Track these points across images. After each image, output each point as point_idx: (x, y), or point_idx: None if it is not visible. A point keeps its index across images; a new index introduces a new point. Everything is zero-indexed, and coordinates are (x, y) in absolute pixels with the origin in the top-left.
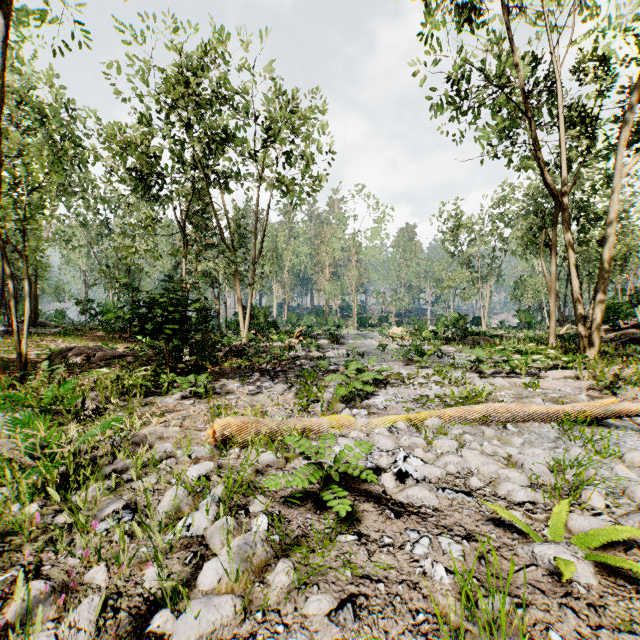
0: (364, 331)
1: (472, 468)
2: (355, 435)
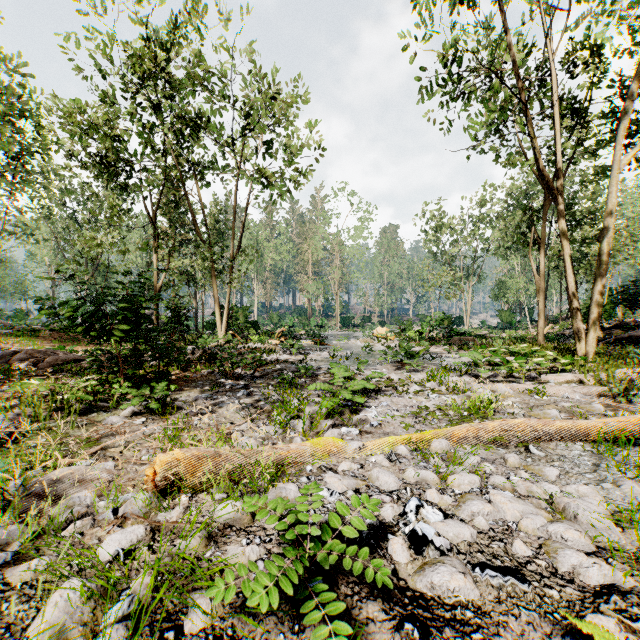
0: (347, 331)
1: (509, 522)
2: (346, 467)
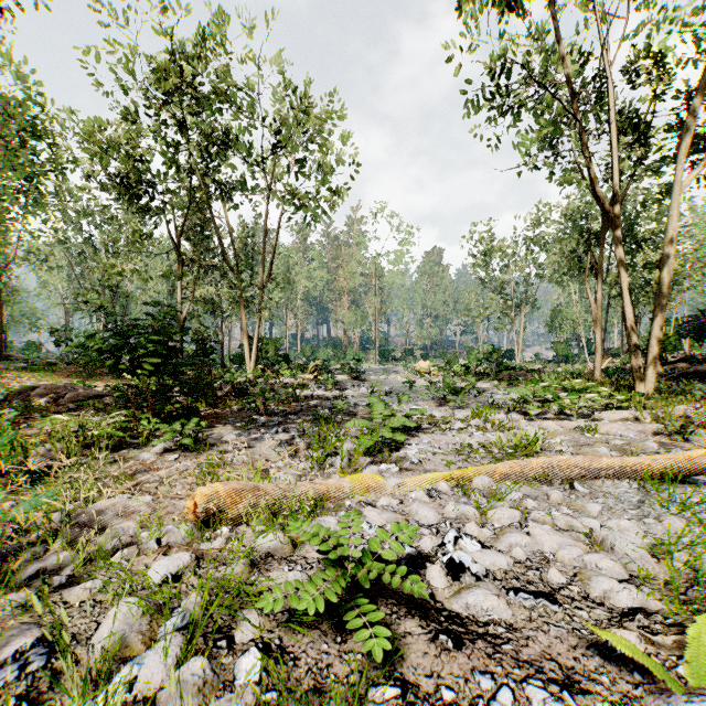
0: (387, 365)
1: (547, 553)
2: (385, 503)
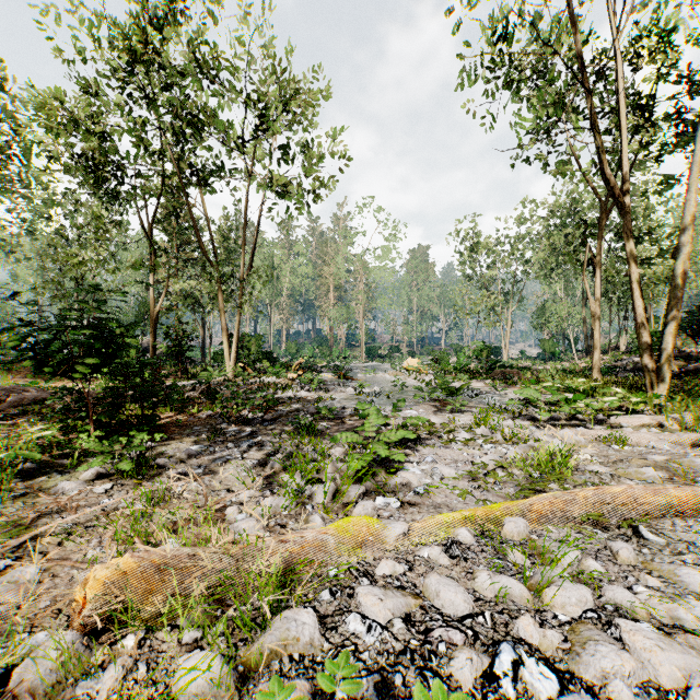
0: (373, 363)
1: (671, 693)
2: (388, 570)
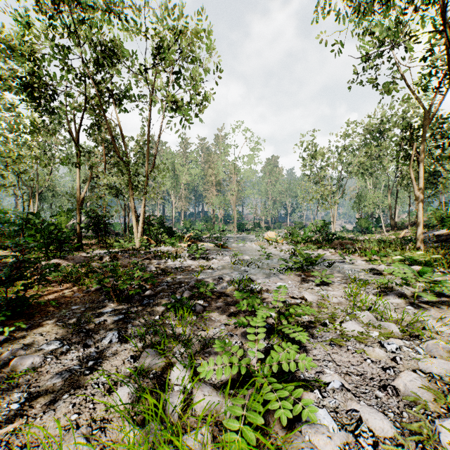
0: (242, 234)
1: None
2: None
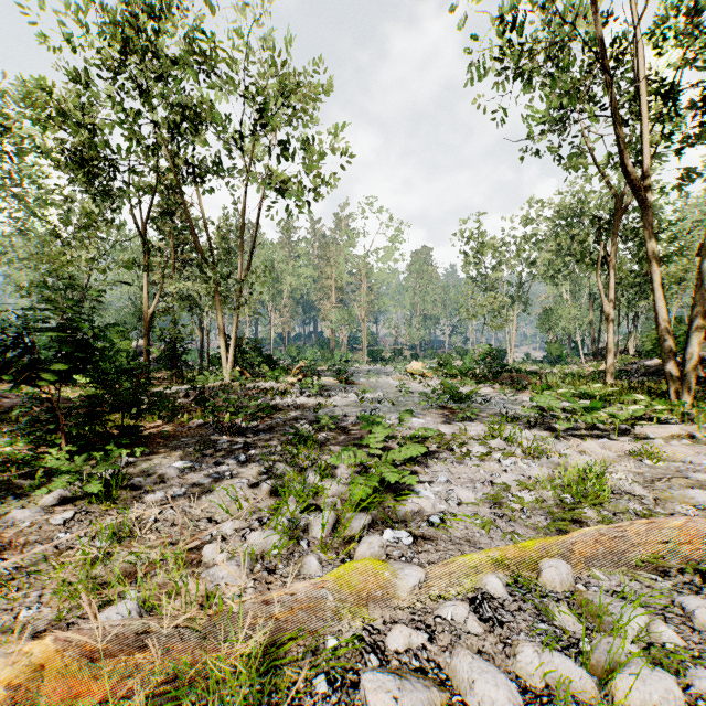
0: (376, 366)
1: None
2: (402, 643)
